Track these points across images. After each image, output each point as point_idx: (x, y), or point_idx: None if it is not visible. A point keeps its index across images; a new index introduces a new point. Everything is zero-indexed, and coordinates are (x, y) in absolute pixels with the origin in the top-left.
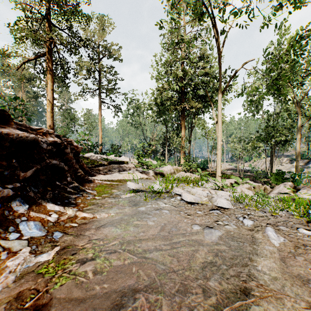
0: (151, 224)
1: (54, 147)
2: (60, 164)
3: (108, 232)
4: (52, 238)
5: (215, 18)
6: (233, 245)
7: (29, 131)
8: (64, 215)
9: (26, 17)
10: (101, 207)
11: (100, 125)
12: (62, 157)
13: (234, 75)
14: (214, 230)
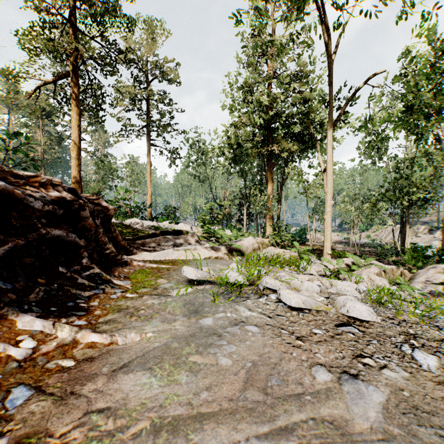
0: (225, 363)
1: (60, 208)
2: (69, 235)
3: (132, 387)
4: (1, 409)
5: (322, 8)
6: (431, 443)
7: (10, 178)
8: (49, 342)
9: (42, 22)
10: (132, 316)
11: (149, 178)
12: (76, 224)
13: (352, 96)
14: (365, 385)
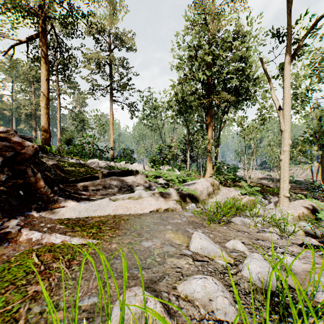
0: None
1: None
2: None
3: None
4: None
5: None
6: None
7: None
8: None
9: None
10: None
11: (112, 127)
12: None
13: (312, 27)
14: None
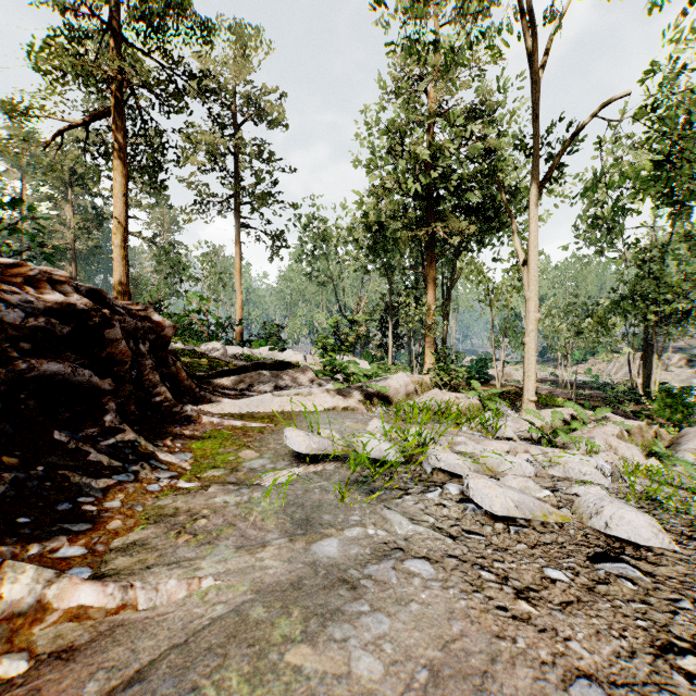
0: (367, 672)
1: (65, 323)
2: (78, 372)
3: None
4: None
5: None
6: None
7: None
8: None
9: (68, 30)
10: (180, 533)
11: (239, 278)
12: (98, 351)
13: (572, 139)
14: None
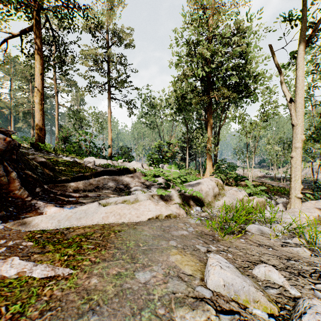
0: None
1: None
2: None
3: None
4: None
5: None
6: None
7: None
8: None
9: None
10: None
11: (110, 124)
12: None
13: None
14: None
